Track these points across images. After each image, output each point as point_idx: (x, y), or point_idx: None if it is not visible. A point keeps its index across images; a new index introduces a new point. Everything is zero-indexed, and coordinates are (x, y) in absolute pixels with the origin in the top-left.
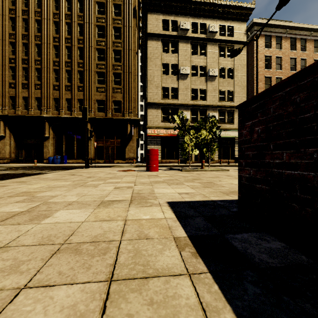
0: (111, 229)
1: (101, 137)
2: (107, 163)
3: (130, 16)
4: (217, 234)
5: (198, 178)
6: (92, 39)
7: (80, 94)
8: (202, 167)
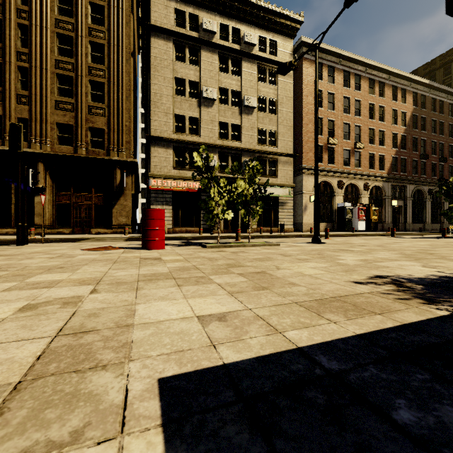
0: None
1: (65, 189)
2: (77, 233)
3: None
4: None
5: (236, 263)
6: (48, 15)
7: (23, 109)
8: (238, 239)
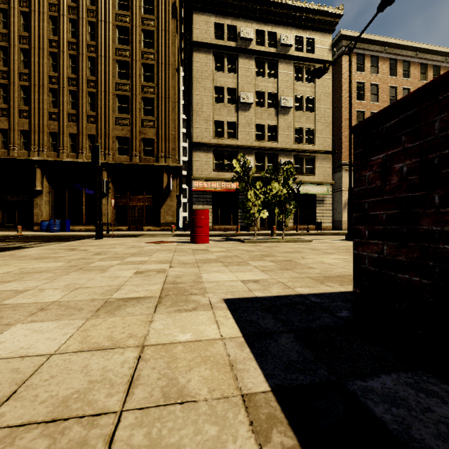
0: (107, 376)
1: (123, 193)
2: (132, 230)
3: (168, 15)
4: (332, 381)
5: (269, 254)
6: (110, 46)
7: (92, 127)
8: (273, 236)
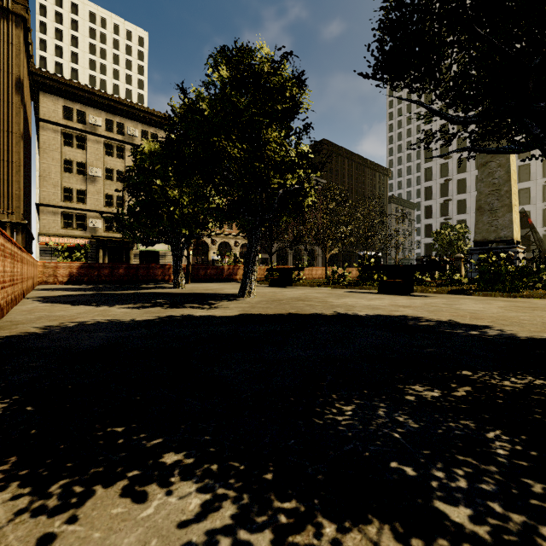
0: None
1: None
2: None
3: (11, 88)
4: None
5: None
6: None
7: None
8: None
